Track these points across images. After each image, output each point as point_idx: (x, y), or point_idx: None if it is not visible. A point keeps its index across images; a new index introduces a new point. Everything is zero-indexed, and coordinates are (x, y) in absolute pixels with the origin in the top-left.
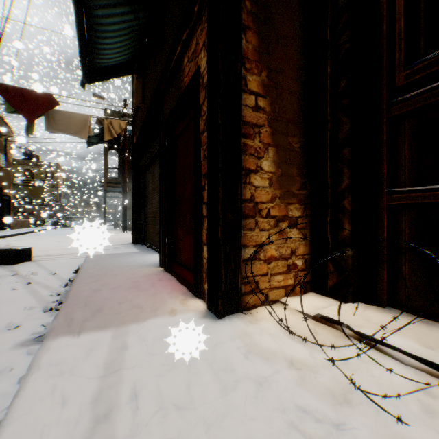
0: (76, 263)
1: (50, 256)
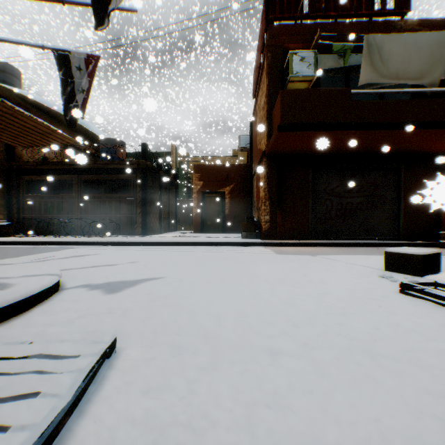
0: None
1: None
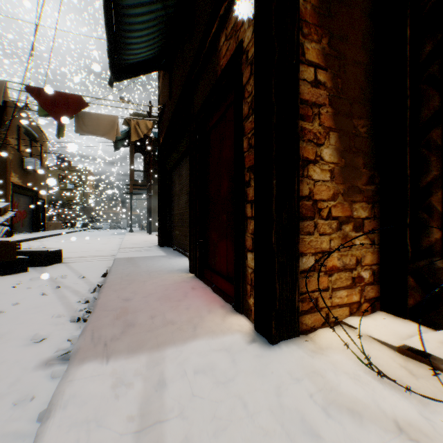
0: (104, 266)
1: (79, 258)
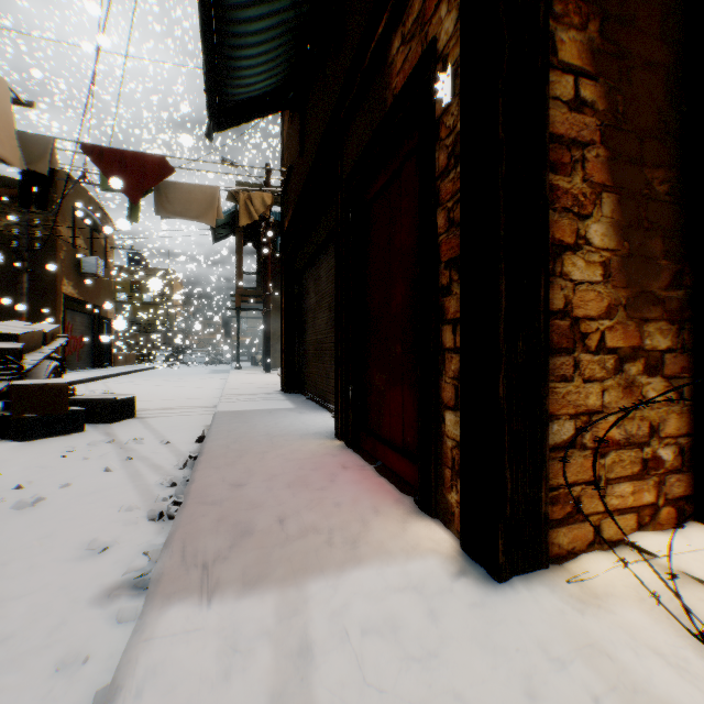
0: (198, 424)
1: (161, 410)
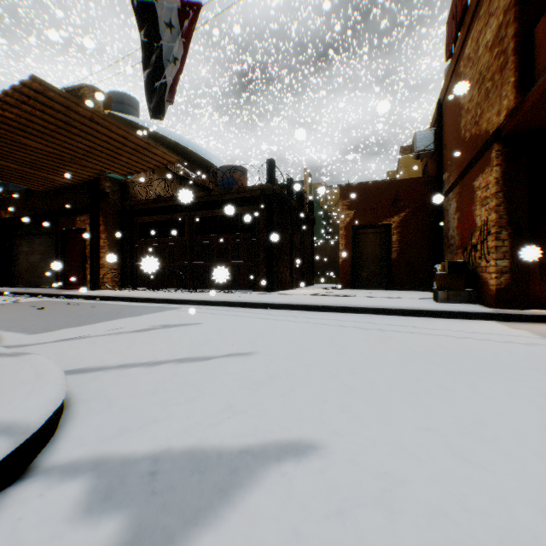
0: None
1: None
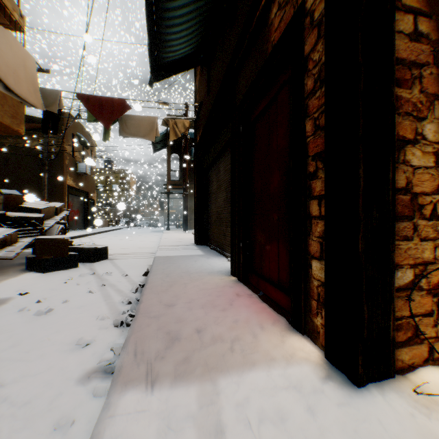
0: (145, 264)
1: (122, 254)
